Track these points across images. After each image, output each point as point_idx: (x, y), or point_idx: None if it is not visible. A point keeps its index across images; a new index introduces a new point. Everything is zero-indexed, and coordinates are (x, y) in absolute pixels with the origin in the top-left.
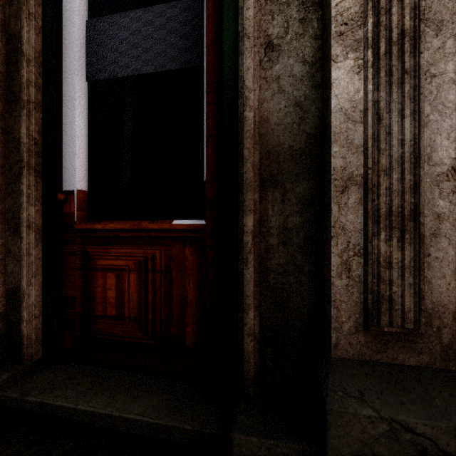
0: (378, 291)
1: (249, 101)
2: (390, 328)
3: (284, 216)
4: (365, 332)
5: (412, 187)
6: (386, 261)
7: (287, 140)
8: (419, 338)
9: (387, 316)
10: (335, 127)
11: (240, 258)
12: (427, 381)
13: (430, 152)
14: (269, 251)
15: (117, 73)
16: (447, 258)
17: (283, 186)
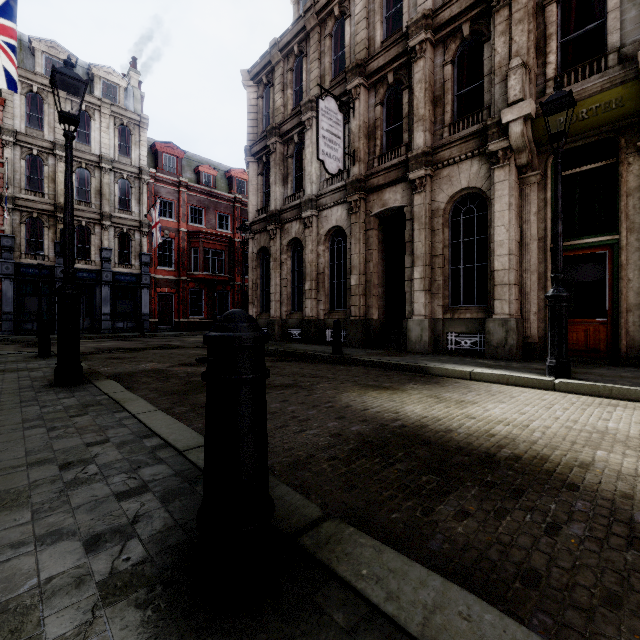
0: None
1: (622, 293)
2: None
3: (633, 319)
4: None
5: None
6: None
7: (634, 301)
8: None
9: None
10: None
11: (619, 328)
12: None
13: None
14: (628, 327)
15: (574, 280)
16: None
17: (633, 312)
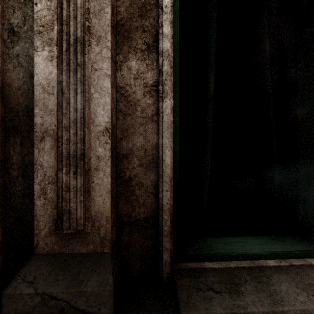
0: (62, 206)
1: None
2: (67, 231)
3: (22, 155)
4: (56, 234)
5: (82, 139)
6: (67, 186)
7: (24, 101)
8: (88, 234)
9: (67, 223)
10: (36, 95)
11: None
12: (85, 262)
13: (94, 117)
14: (11, 181)
15: None
16: (103, 183)
17: (21, 134)
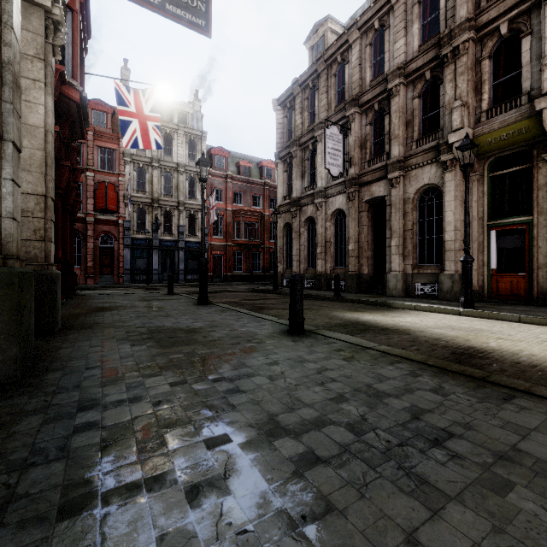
0: None
1: (534, 256)
2: None
3: (542, 274)
4: None
5: None
6: None
7: (543, 262)
8: None
9: None
10: None
11: (533, 280)
12: None
13: None
14: (539, 279)
15: (503, 247)
16: None
17: (542, 269)
